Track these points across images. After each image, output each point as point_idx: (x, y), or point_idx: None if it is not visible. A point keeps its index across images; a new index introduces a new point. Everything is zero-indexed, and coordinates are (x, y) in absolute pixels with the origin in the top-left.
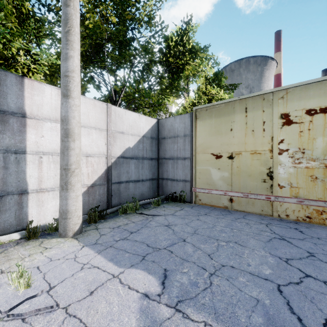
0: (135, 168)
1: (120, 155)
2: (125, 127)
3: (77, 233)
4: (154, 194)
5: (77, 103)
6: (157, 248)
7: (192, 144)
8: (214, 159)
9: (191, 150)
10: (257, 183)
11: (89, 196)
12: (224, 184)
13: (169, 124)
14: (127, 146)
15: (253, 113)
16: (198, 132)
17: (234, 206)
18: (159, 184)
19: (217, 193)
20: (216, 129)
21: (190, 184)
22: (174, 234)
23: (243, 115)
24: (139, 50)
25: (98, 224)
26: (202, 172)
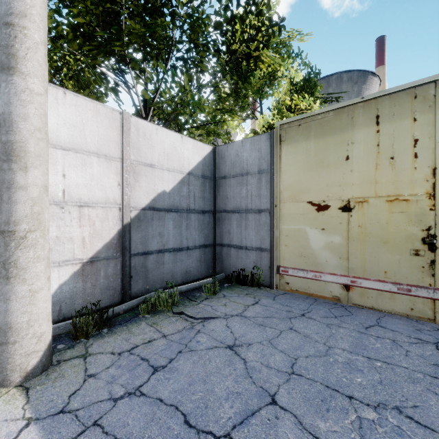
0: (175, 228)
1: (148, 205)
2: (156, 156)
3: (34, 372)
4: (208, 270)
5: (36, 88)
6: (208, 432)
7: (274, 187)
8: (313, 212)
9: (272, 197)
10: (401, 256)
11: (84, 281)
12: (333, 257)
13: (233, 154)
14: (160, 189)
15: (392, 124)
16: (284, 165)
17: (353, 297)
18: (215, 254)
19: (335, 280)
20: (317, 158)
21: (269, 256)
22: (248, 375)
23: (371, 129)
24: (179, 15)
25: (93, 342)
26: (291, 235)
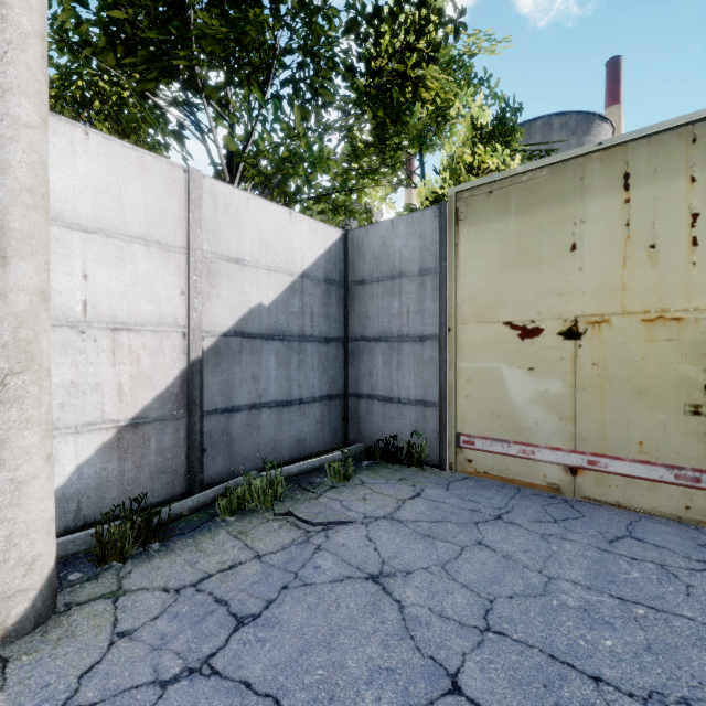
0: (279, 367)
1: (232, 328)
2: (247, 245)
3: (20, 629)
4: (335, 438)
5: (24, 115)
6: None
7: (446, 297)
8: (514, 340)
9: (443, 315)
10: (669, 416)
11: (122, 459)
12: (549, 417)
13: (376, 243)
14: (254, 301)
15: (652, 188)
16: (463, 260)
17: (584, 486)
18: (347, 411)
19: (560, 460)
20: (521, 248)
21: (438, 414)
22: (407, 634)
23: (616, 198)
24: (285, 3)
25: (133, 567)
26: (476, 378)
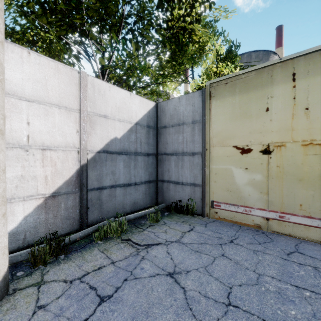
0: (125, 168)
1: (102, 149)
2: (109, 109)
3: None
4: (151, 201)
5: None
6: None
7: (205, 134)
8: (238, 154)
9: (203, 142)
10: (315, 192)
11: (47, 213)
12: (255, 192)
13: (171, 108)
14: (112, 136)
15: (306, 80)
16: (213, 116)
17: (273, 225)
18: (158, 188)
19: (264, 215)
20: (241, 110)
21: (201, 190)
22: (188, 307)
23: (288, 85)
24: None
25: (50, 268)
26: (219, 173)
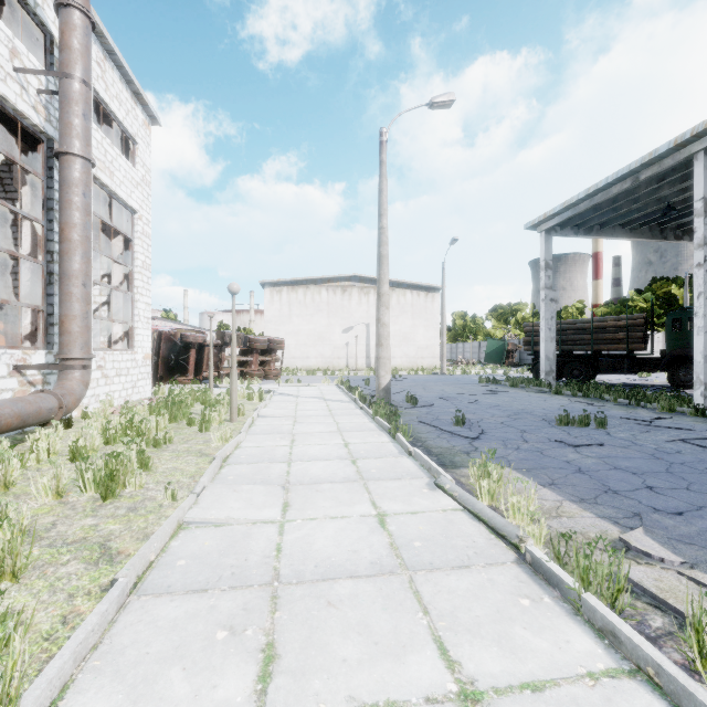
0: None
1: None
2: None
3: None
4: None
5: None
6: None
7: None
8: None
9: None
10: None
11: None
12: None
13: None
14: None
15: None
16: None
17: None
18: None
19: None
20: None
21: None
22: None
23: None
24: None
25: None
26: None
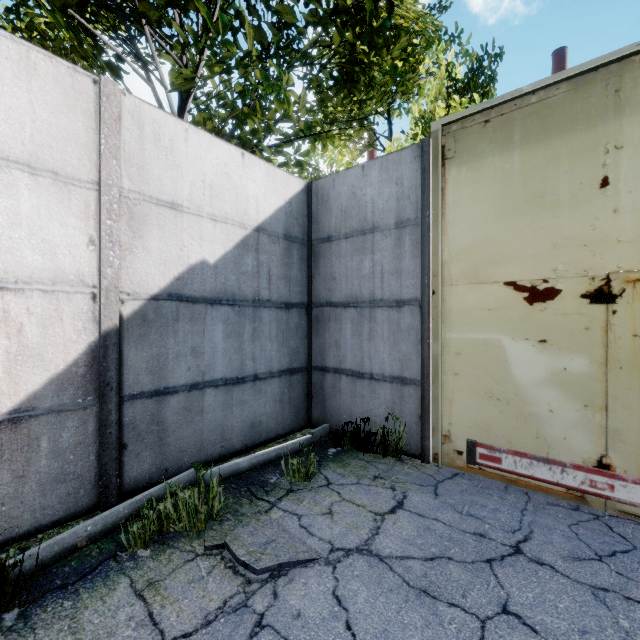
0: (228, 338)
1: (165, 290)
2: (186, 187)
3: None
4: (296, 418)
5: None
6: None
7: (429, 253)
8: (520, 305)
9: (426, 275)
10: None
11: None
12: (568, 404)
13: (344, 193)
14: (194, 257)
15: None
16: (451, 208)
17: None
18: (311, 386)
19: None
20: (529, 188)
21: (419, 394)
22: None
23: None
24: None
25: None
26: (468, 352)
